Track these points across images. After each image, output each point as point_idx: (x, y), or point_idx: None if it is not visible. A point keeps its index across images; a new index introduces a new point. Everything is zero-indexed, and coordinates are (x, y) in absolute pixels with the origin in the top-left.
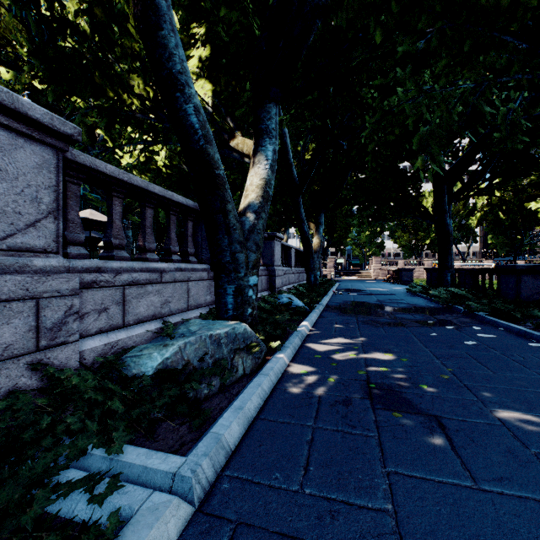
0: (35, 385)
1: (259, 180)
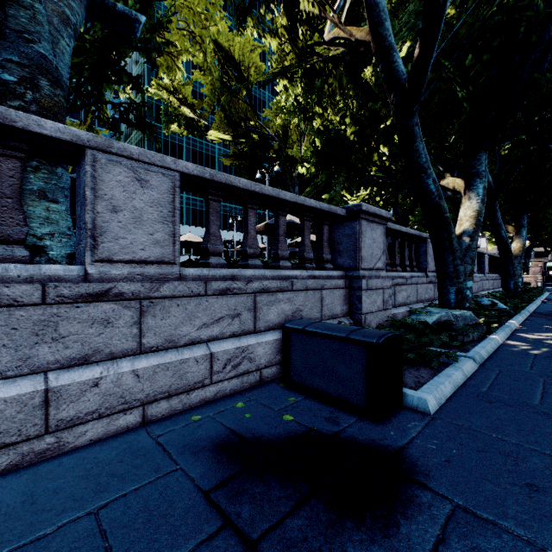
0: (383, 324)
1: (472, 212)
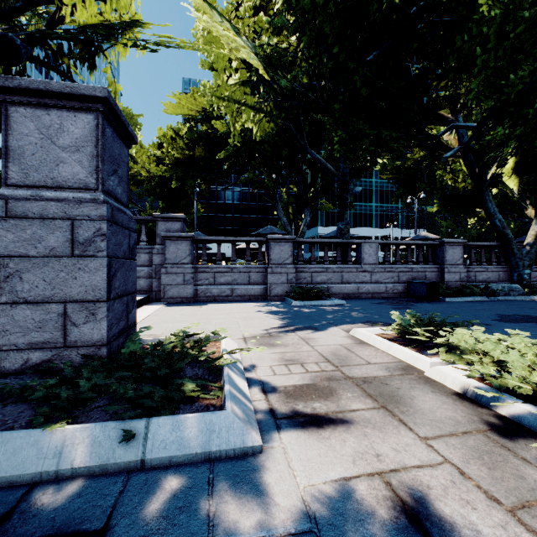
0: (459, 287)
1: (533, 232)
